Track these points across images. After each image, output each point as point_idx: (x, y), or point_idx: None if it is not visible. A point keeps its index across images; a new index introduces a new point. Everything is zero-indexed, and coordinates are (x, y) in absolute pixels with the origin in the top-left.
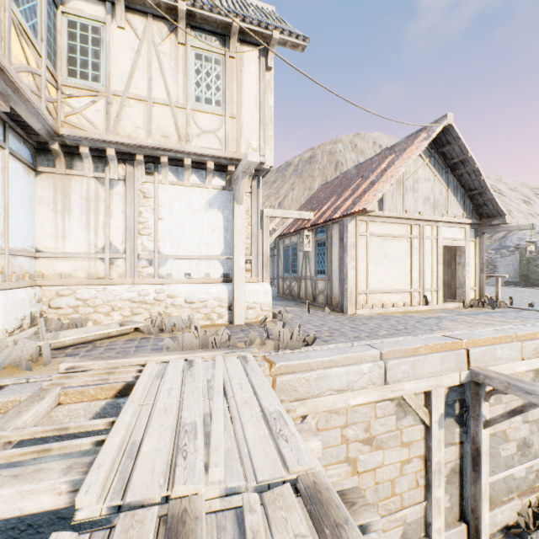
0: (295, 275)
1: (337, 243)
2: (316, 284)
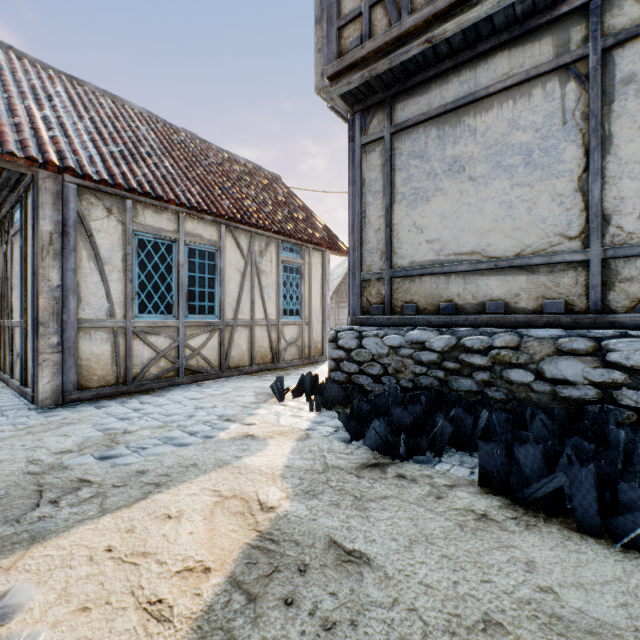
0: (207, 319)
1: (319, 277)
2: (281, 332)
